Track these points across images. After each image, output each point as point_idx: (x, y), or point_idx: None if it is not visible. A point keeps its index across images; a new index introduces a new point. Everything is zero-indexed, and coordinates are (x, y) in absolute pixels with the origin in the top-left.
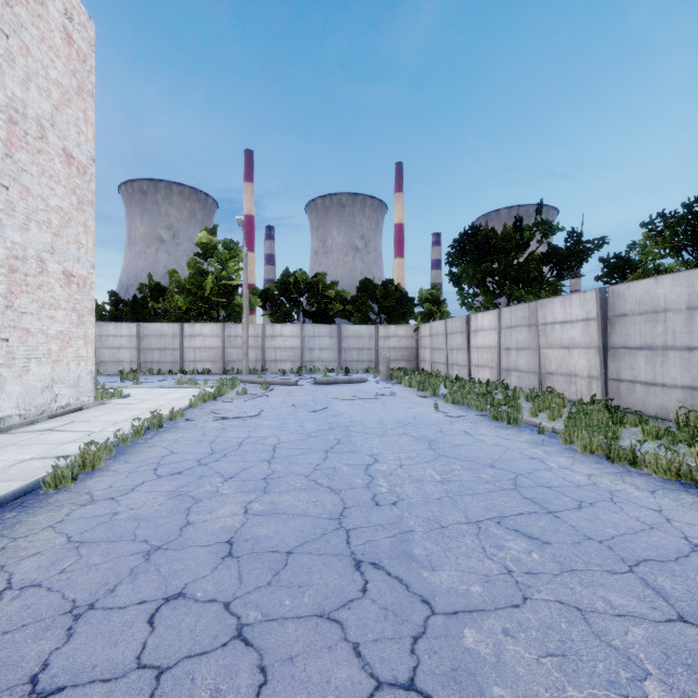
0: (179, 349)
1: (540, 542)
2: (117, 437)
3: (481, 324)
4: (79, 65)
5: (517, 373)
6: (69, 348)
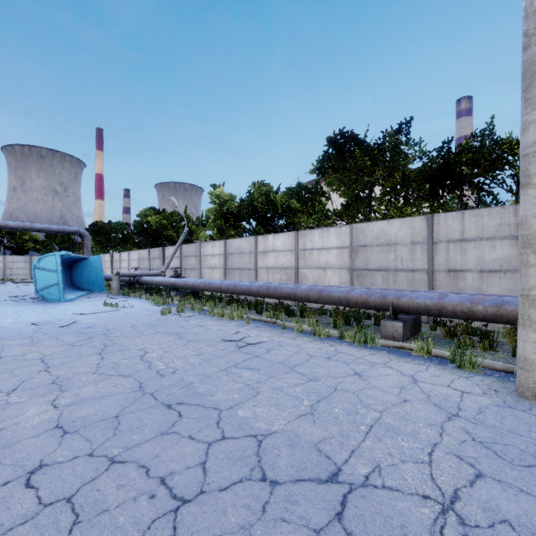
0: None
1: None
2: None
3: None
4: None
5: None
6: None
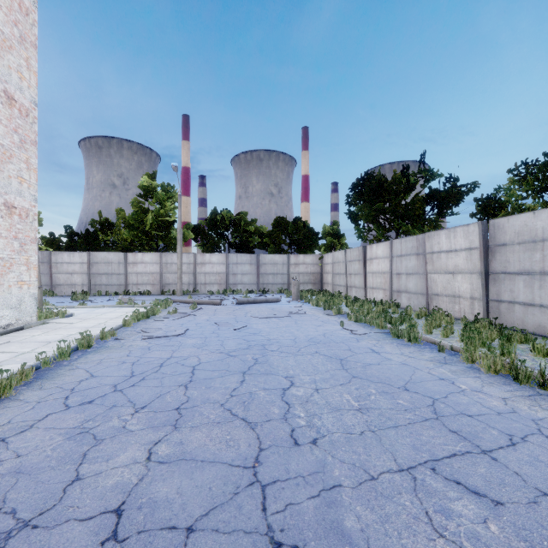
0: (123, 274)
1: (491, 502)
2: (39, 360)
3: (375, 253)
4: (21, 17)
5: (407, 294)
6: (10, 273)
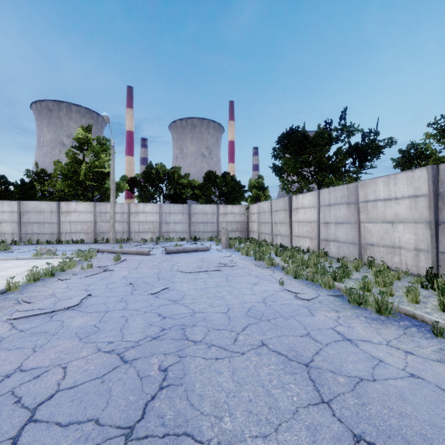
0: (56, 223)
1: None
2: None
3: (302, 203)
4: None
5: (336, 243)
6: None
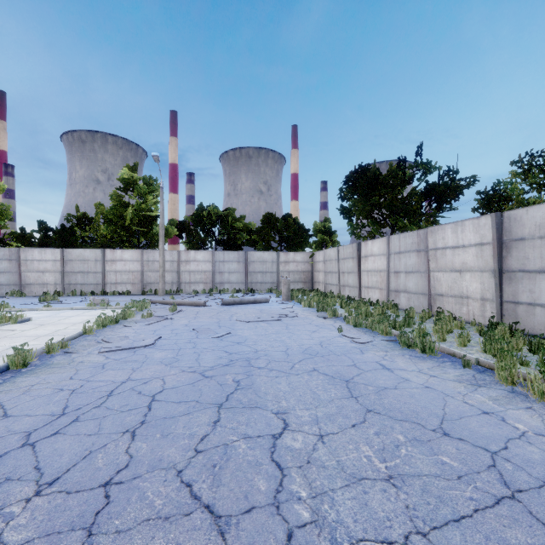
0: (101, 272)
1: None
2: None
3: (371, 250)
4: None
5: (406, 294)
6: None
